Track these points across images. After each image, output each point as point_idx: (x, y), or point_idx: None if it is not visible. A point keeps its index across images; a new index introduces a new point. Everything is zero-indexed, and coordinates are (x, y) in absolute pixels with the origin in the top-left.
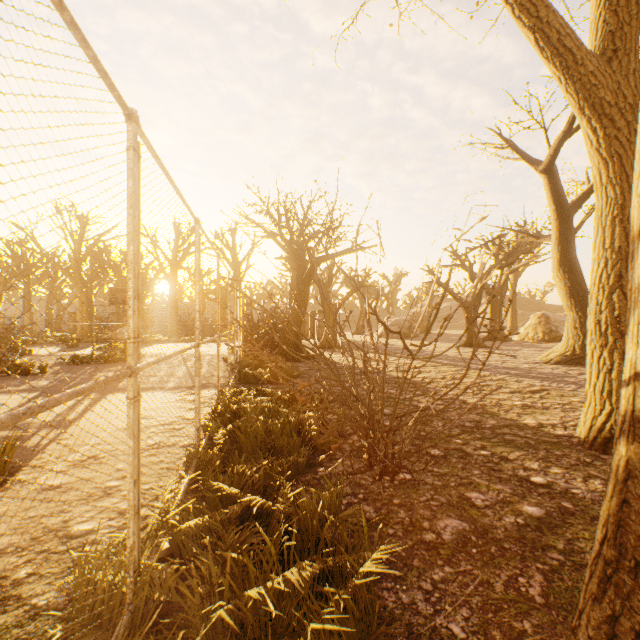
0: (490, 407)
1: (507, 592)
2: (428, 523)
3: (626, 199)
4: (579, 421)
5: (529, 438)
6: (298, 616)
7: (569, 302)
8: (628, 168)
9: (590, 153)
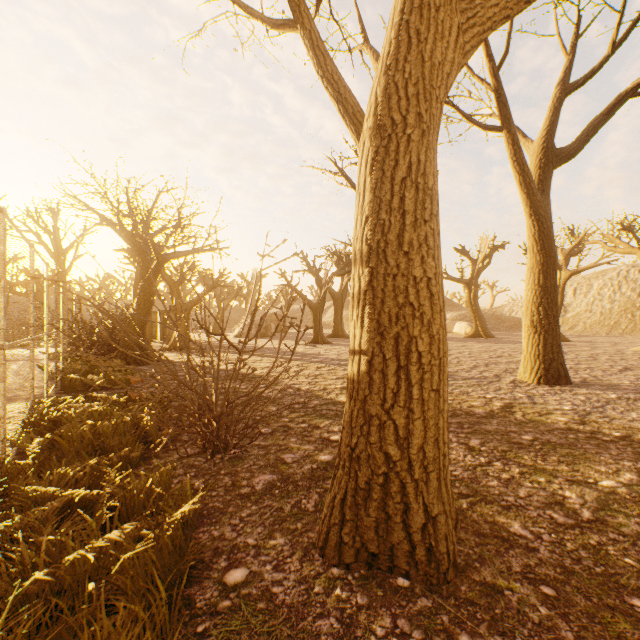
0: (318, 391)
1: (292, 510)
2: (247, 481)
3: None
4: None
5: (339, 411)
6: (114, 553)
7: None
8: None
9: None
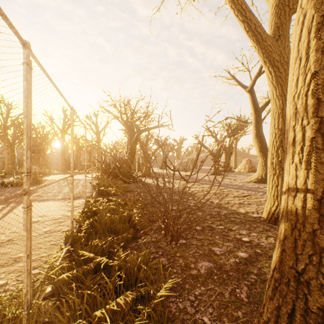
0: (224, 204)
1: (231, 297)
2: (193, 265)
3: (284, 106)
4: (264, 210)
5: (242, 219)
6: None
7: (260, 153)
8: (285, 91)
9: (269, 83)
